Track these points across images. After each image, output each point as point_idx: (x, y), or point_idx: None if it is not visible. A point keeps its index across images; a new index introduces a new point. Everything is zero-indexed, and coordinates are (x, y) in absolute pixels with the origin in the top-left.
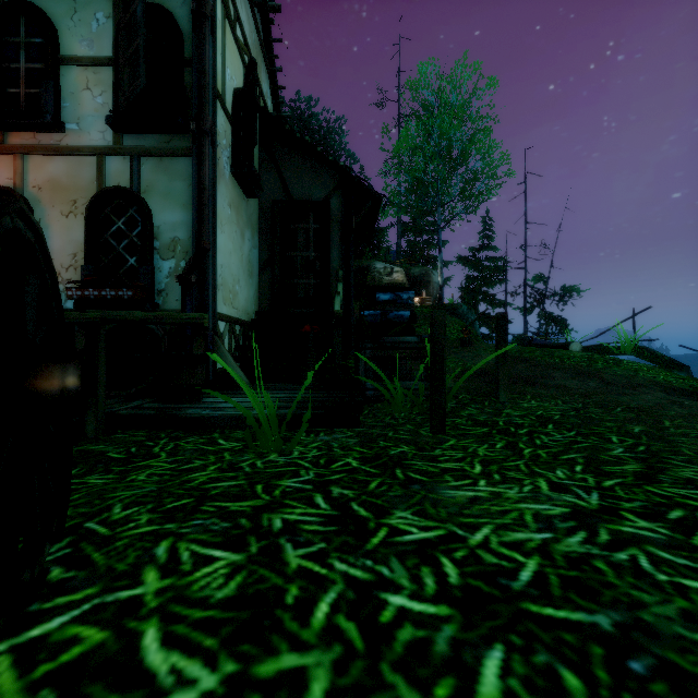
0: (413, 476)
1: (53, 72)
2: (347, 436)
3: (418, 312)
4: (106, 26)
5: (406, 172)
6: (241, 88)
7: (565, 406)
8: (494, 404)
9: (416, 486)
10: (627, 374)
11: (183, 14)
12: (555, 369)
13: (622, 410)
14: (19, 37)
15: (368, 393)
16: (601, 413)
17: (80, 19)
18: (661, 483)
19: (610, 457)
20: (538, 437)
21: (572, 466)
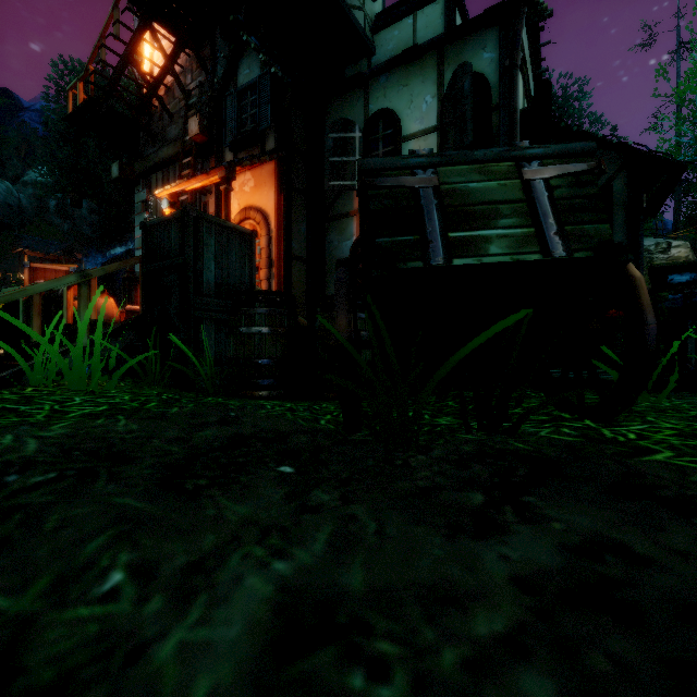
0: None
1: (399, 149)
2: None
3: None
4: (432, 104)
5: (696, 118)
6: (527, 108)
7: None
8: None
9: None
10: None
11: (490, 71)
12: None
13: None
14: (378, 134)
15: None
16: None
17: (414, 106)
18: None
19: None
20: None
21: None
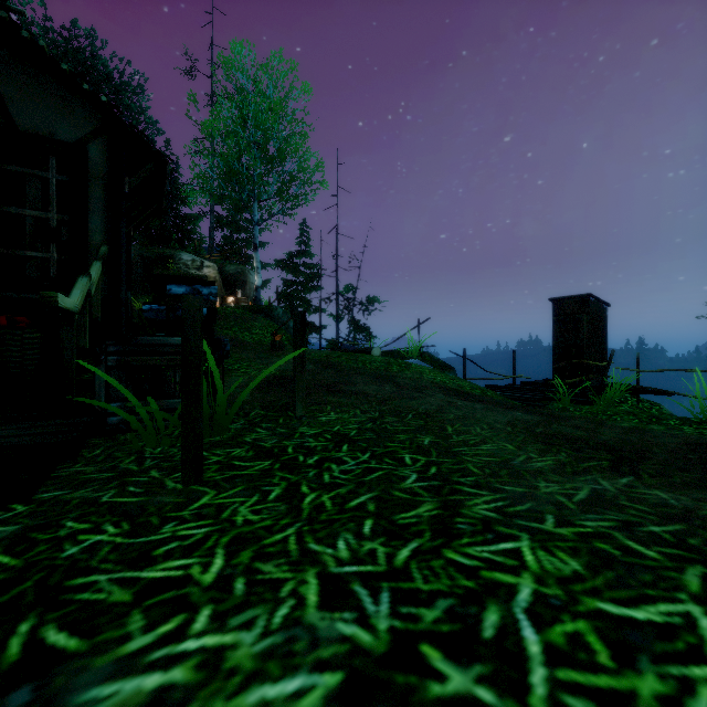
0: (51, 638)
1: None
2: (2, 520)
3: (229, 312)
4: None
5: (217, 156)
6: None
7: (363, 416)
8: (290, 420)
9: (16, 698)
10: (415, 377)
11: None
12: (358, 374)
13: (413, 417)
14: None
15: (111, 419)
16: (395, 423)
17: None
18: (461, 538)
19: (404, 493)
20: (328, 469)
21: (360, 522)
